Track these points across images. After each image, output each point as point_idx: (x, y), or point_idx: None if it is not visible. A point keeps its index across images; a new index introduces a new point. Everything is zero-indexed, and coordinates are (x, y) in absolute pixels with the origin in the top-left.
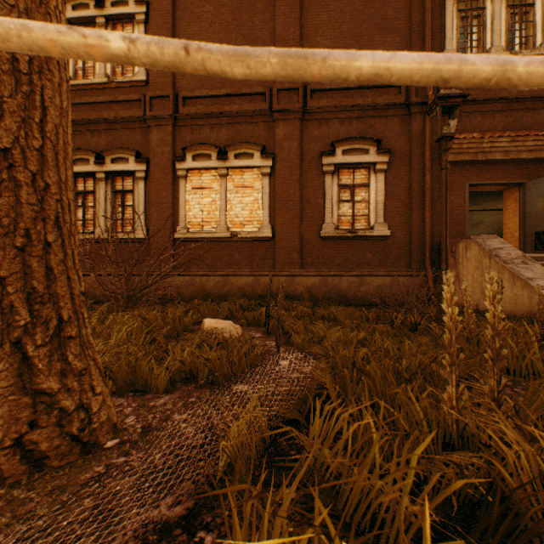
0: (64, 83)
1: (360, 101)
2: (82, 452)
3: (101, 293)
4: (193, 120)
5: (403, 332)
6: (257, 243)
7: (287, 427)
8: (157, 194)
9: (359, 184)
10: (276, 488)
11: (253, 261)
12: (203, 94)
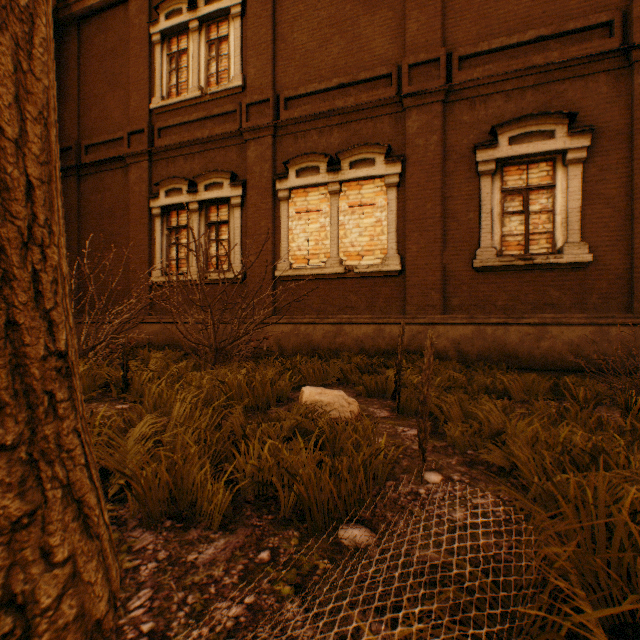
0: None
1: (539, 59)
2: None
3: (188, 345)
4: (297, 125)
5: None
6: (380, 280)
7: None
8: (255, 223)
9: (536, 185)
10: None
11: (374, 304)
12: (309, 90)
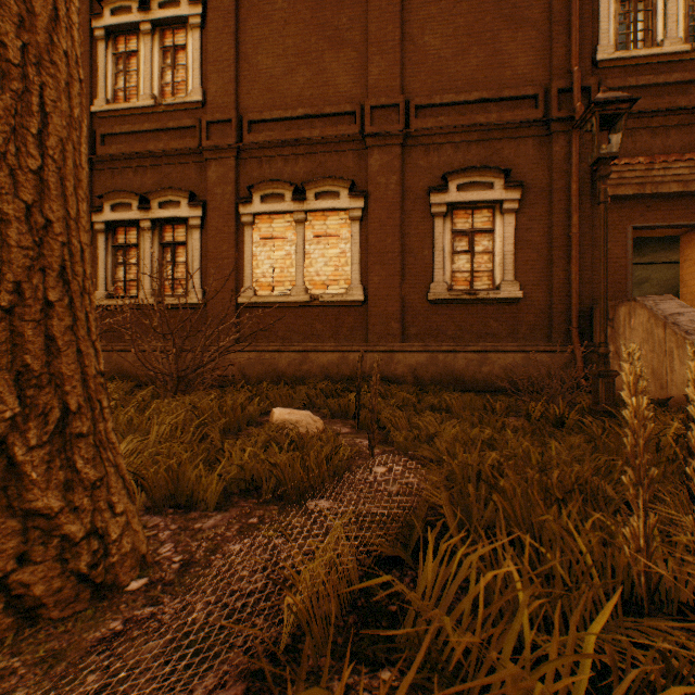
0: (75, 83)
1: (482, 119)
2: (94, 598)
3: (145, 374)
4: (261, 150)
5: (544, 429)
6: (345, 309)
7: (385, 576)
8: (216, 246)
9: (479, 229)
10: (369, 667)
11: (339, 332)
12: (274, 117)
